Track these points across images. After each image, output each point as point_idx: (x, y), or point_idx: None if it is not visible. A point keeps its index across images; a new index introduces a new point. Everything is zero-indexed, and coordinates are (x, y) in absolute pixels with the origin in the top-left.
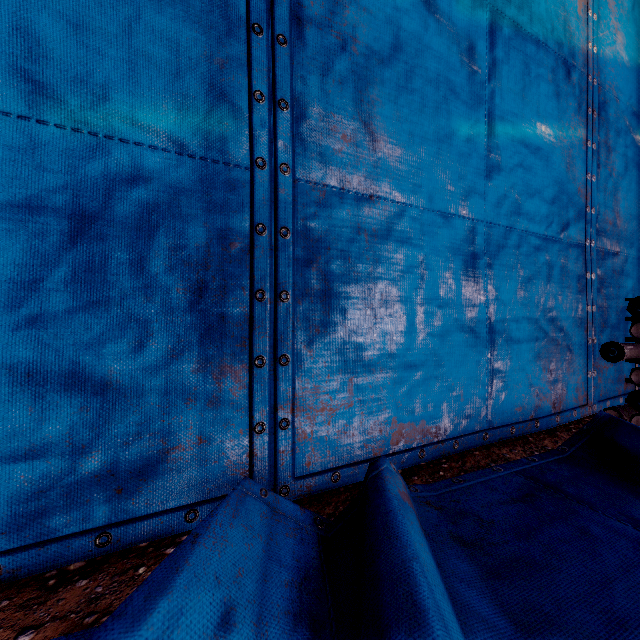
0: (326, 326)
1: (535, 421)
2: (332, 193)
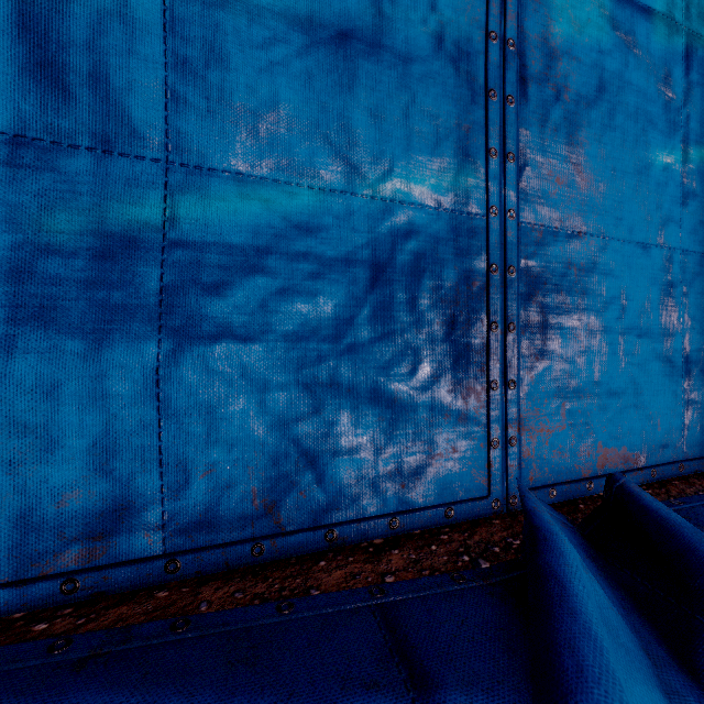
0: (544, 354)
1: None
2: (548, 233)
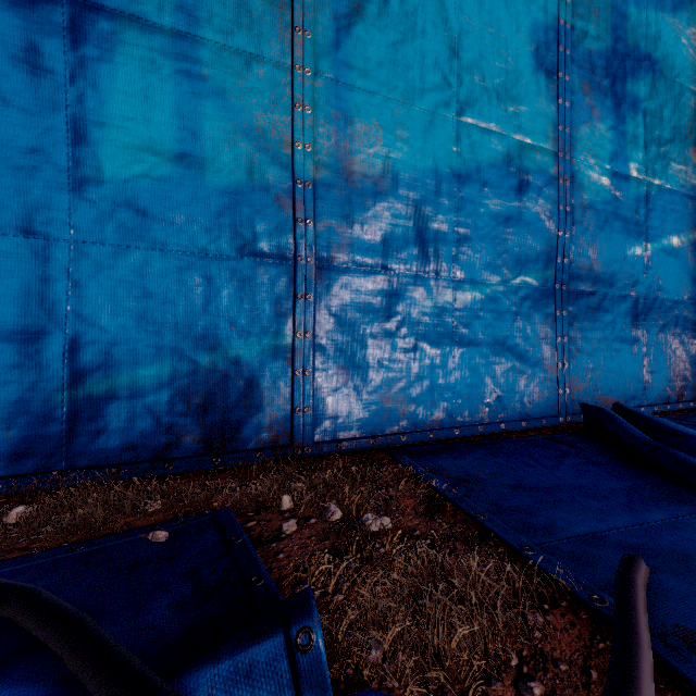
0: (580, 351)
1: (670, 405)
2: (582, 293)
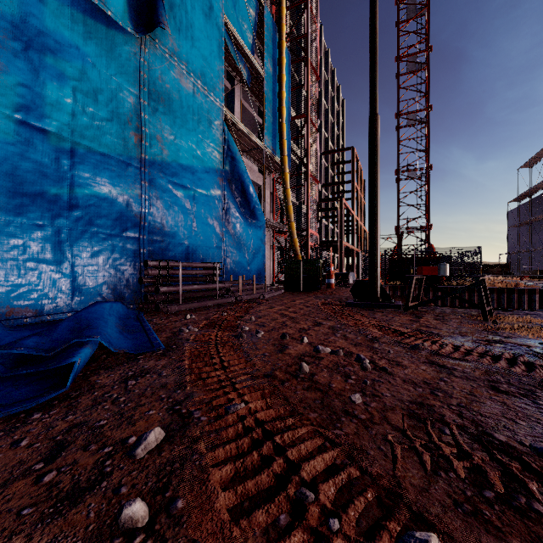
0: None
1: None
2: None
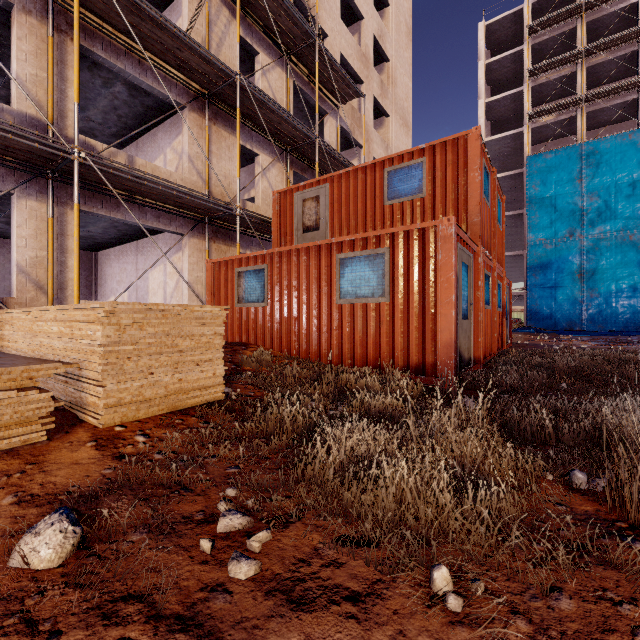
0: None
1: None
2: None
